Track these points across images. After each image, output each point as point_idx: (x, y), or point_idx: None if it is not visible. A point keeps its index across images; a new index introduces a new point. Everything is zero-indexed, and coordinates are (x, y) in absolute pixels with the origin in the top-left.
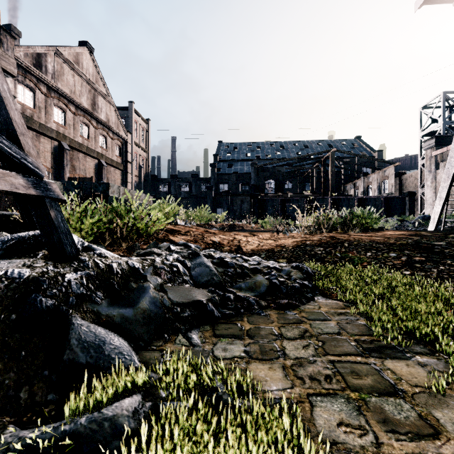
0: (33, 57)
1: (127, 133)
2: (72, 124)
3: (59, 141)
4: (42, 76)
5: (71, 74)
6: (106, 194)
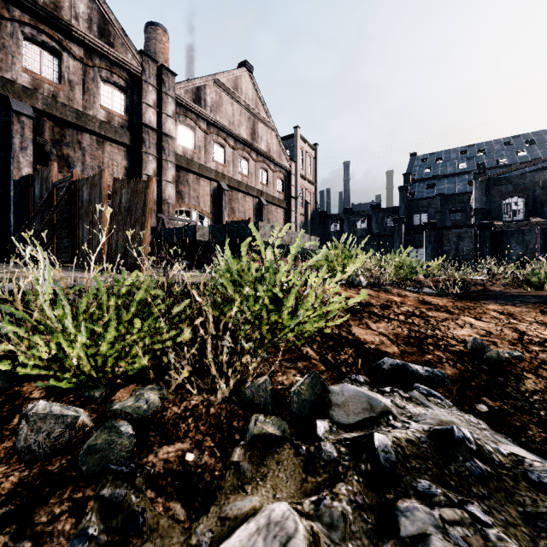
0: (193, 92)
1: (290, 161)
2: (230, 161)
3: (218, 181)
4: (201, 111)
5: (229, 103)
6: (254, 239)
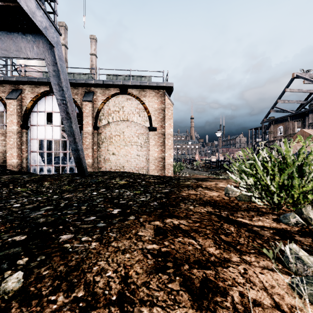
0: None
1: None
2: None
3: None
4: None
5: None
6: None
